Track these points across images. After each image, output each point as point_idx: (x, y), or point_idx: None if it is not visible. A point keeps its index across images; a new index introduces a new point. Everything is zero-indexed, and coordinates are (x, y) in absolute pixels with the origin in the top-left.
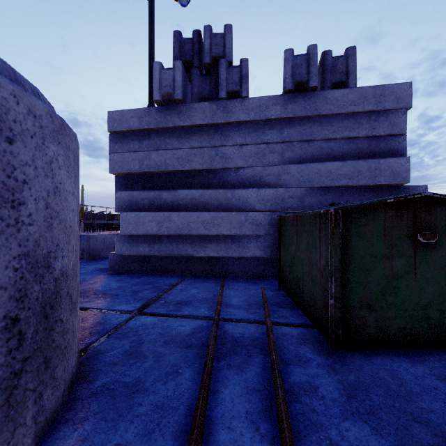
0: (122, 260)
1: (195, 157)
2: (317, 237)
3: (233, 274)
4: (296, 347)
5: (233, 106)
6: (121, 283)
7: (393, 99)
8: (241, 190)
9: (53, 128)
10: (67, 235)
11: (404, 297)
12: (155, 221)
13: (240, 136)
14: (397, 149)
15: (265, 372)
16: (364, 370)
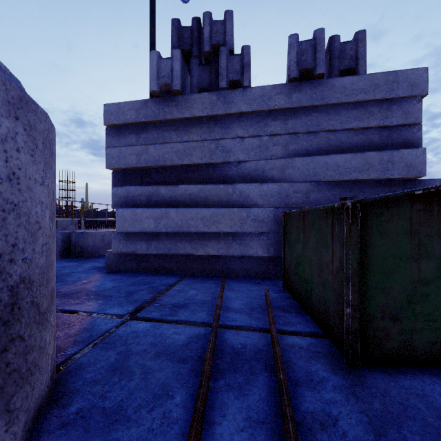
0: (119, 259)
1: (194, 151)
2: (329, 235)
3: (234, 273)
4: (306, 362)
5: (234, 96)
6: (116, 283)
7: (407, 86)
8: (242, 185)
9: (7, 99)
10: (32, 233)
11: (434, 306)
12: (152, 217)
13: (241, 128)
14: (411, 140)
15: (271, 396)
16: (390, 395)
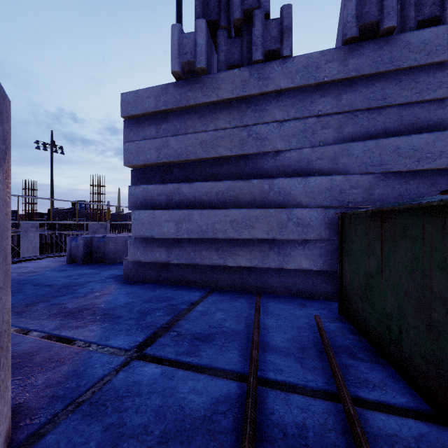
0: (138, 268)
1: (222, 141)
2: None
3: (270, 289)
4: None
5: (270, 70)
6: (131, 297)
7: None
8: (282, 180)
9: None
10: None
11: None
12: (173, 221)
13: (280, 109)
14: None
15: None
16: None
